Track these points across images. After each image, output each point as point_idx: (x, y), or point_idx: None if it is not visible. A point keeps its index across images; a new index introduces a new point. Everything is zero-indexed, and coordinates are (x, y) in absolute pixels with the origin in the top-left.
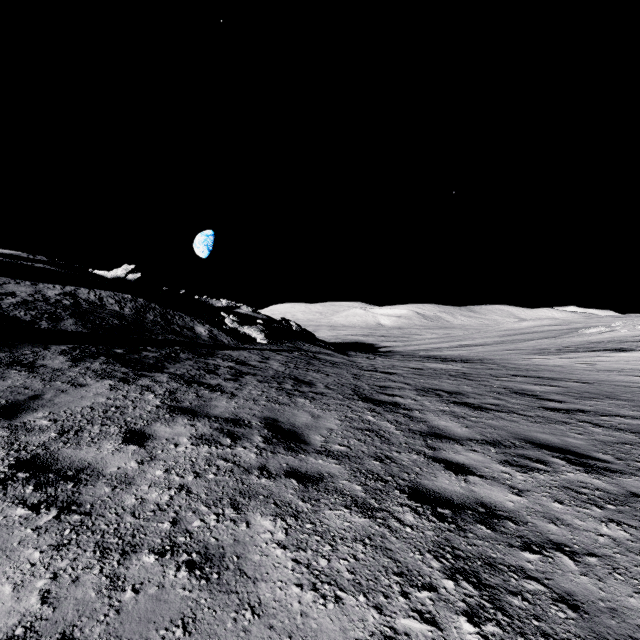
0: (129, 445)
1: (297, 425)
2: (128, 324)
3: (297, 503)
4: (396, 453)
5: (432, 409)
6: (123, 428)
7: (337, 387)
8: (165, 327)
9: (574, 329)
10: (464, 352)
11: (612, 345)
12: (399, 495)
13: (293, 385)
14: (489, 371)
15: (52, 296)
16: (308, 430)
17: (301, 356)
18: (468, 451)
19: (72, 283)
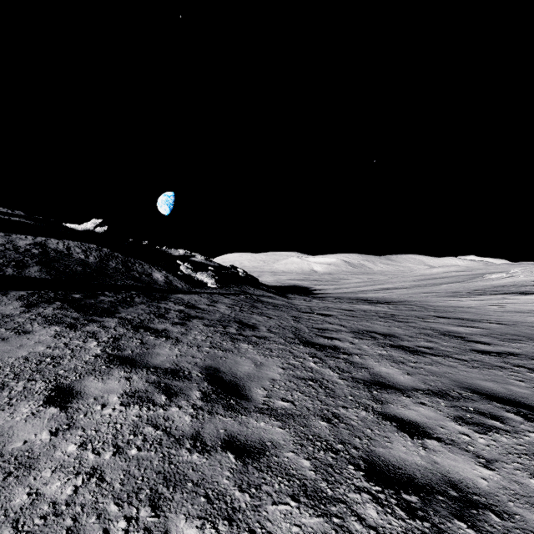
0: (49, 407)
1: (239, 375)
2: (91, 271)
3: (233, 494)
4: (343, 409)
5: (371, 353)
6: (50, 384)
7: (279, 330)
8: (125, 273)
9: (477, 275)
10: (386, 294)
11: (515, 289)
12: (354, 473)
13: (237, 329)
14: (413, 312)
15: (22, 246)
16: (250, 381)
17: (246, 299)
18: (417, 404)
19: (43, 234)
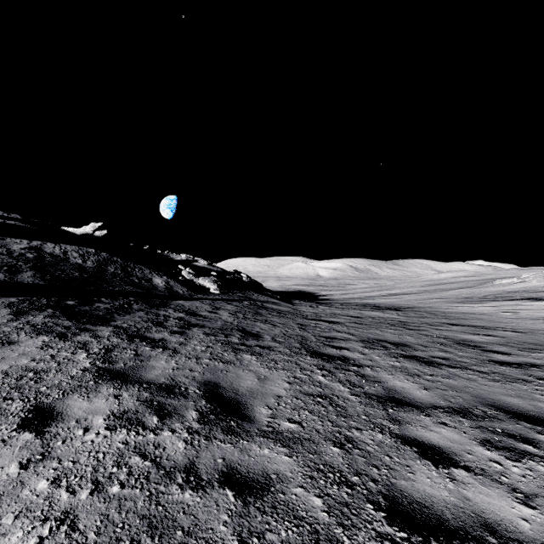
0: (23, 432)
1: (241, 392)
2: (88, 276)
3: None
4: (357, 431)
5: (383, 365)
6: (29, 403)
7: (284, 339)
8: (124, 279)
9: (487, 280)
10: (394, 300)
11: (528, 294)
12: (374, 514)
13: (240, 338)
14: (424, 319)
15: (17, 250)
16: (253, 399)
17: (250, 305)
18: (438, 425)
19: (39, 238)
